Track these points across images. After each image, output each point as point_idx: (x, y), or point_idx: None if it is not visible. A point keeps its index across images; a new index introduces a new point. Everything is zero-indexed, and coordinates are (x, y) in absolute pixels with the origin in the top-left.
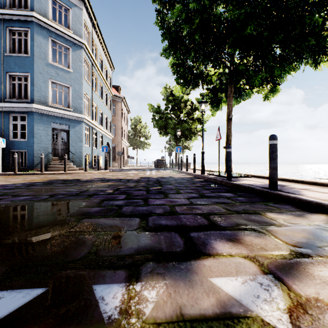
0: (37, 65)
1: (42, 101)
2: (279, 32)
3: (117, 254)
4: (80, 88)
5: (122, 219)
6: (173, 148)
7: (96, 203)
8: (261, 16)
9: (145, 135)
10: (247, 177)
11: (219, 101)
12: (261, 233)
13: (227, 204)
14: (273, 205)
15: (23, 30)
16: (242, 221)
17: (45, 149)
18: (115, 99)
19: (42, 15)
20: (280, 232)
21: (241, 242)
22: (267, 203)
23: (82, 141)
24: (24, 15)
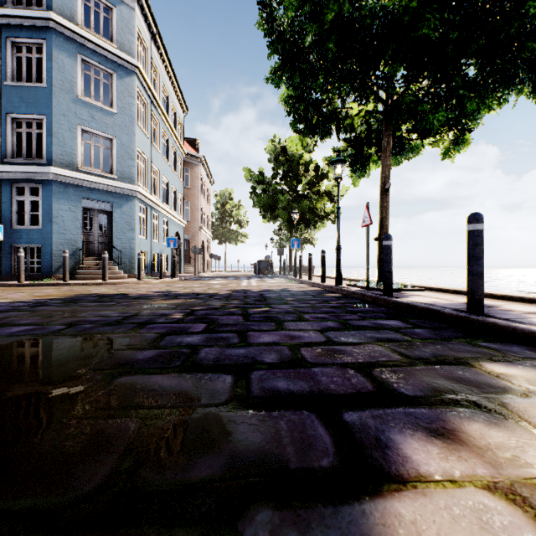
0: (57, 102)
1: (66, 163)
2: (477, 34)
3: (183, 476)
4: (131, 142)
5: (197, 376)
6: (286, 241)
7: (150, 340)
8: (447, 5)
9: (239, 221)
10: (418, 290)
11: (365, 160)
12: (495, 415)
13: (398, 342)
14: (487, 346)
15: (34, 43)
16: (442, 381)
17: (72, 243)
18: (189, 161)
19: (67, 18)
20: (534, 411)
21: (461, 439)
22: (473, 341)
23: (133, 230)
24: (36, 17)
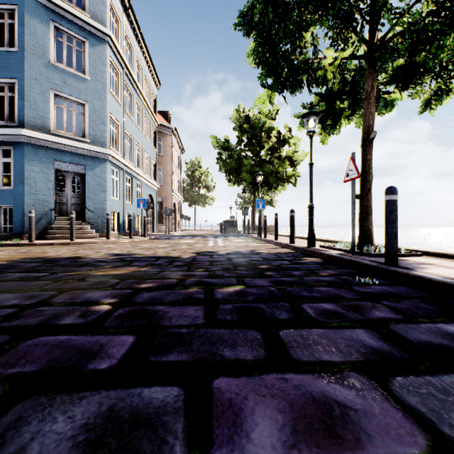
0: (29, 66)
1: (38, 125)
2: None
3: None
4: (103, 107)
5: None
6: (249, 203)
7: None
8: None
9: (206, 185)
10: (415, 256)
11: (337, 115)
12: None
13: None
14: None
15: (7, 9)
16: None
17: (44, 204)
18: (161, 131)
19: None
20: None
21: None
22: None
23: (106, 191)
24: None
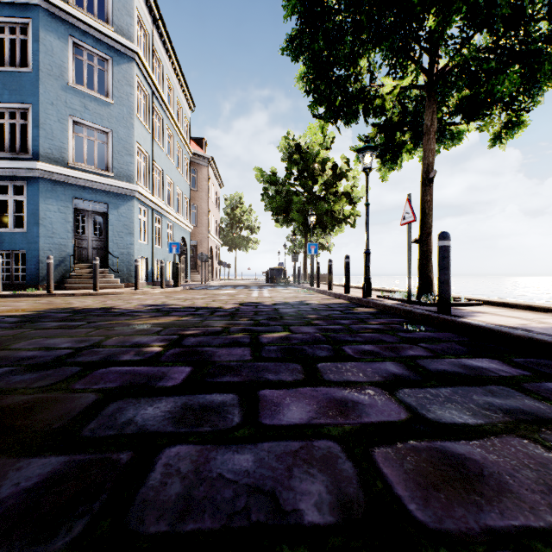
0: (45, 89)
1: (55, 158)
2: None
3: None
4: (129, 135)
5: None
6: (300, 248)
7: (75, 413)
8: None
9: (249, 226)
10: (475, 305)
11: (397, 149)
12: None
13: None
14: None
15: (19, 22)
16: None
17: (62, 249)
18: (196, 161)
19: None
20: None
21: None
22: None
23: (132, 234)
24: None
